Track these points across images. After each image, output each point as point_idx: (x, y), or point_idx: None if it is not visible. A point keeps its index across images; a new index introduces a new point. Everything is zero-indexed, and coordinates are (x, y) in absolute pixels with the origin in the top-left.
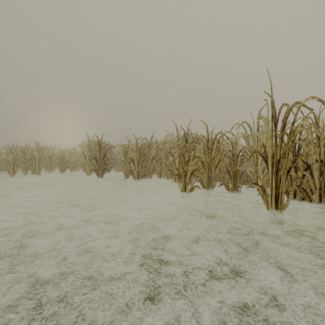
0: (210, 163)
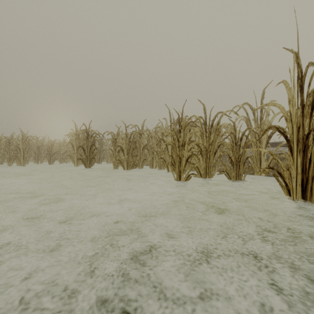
0: (208, 148)
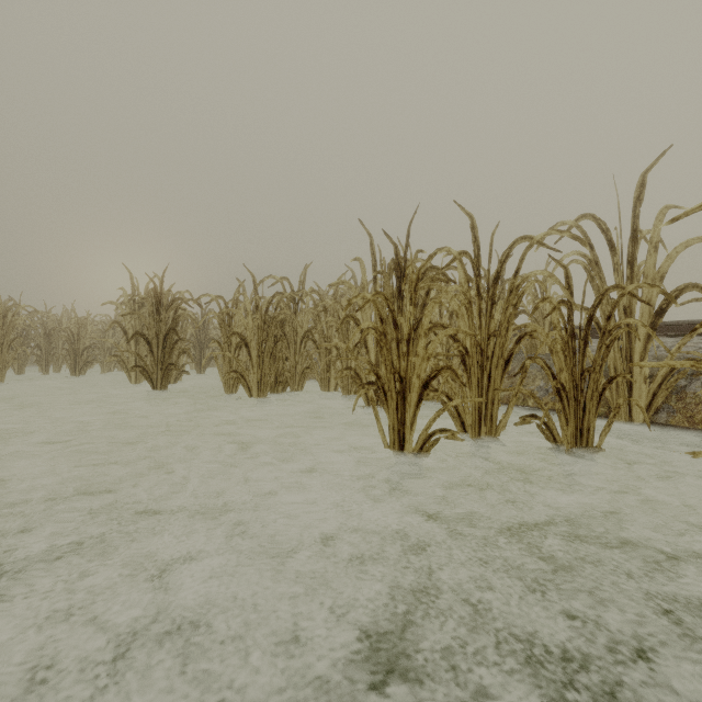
0: (486, 345)
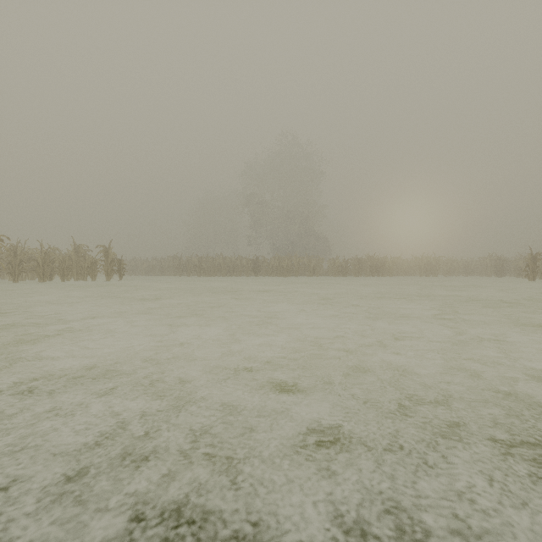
0: None
